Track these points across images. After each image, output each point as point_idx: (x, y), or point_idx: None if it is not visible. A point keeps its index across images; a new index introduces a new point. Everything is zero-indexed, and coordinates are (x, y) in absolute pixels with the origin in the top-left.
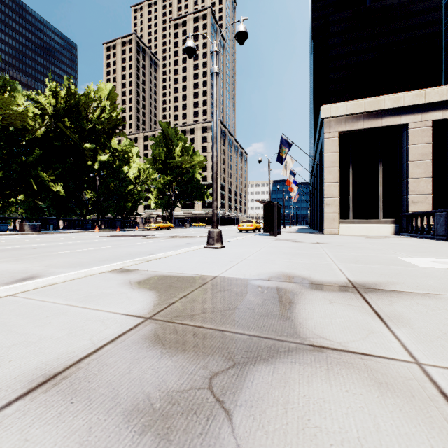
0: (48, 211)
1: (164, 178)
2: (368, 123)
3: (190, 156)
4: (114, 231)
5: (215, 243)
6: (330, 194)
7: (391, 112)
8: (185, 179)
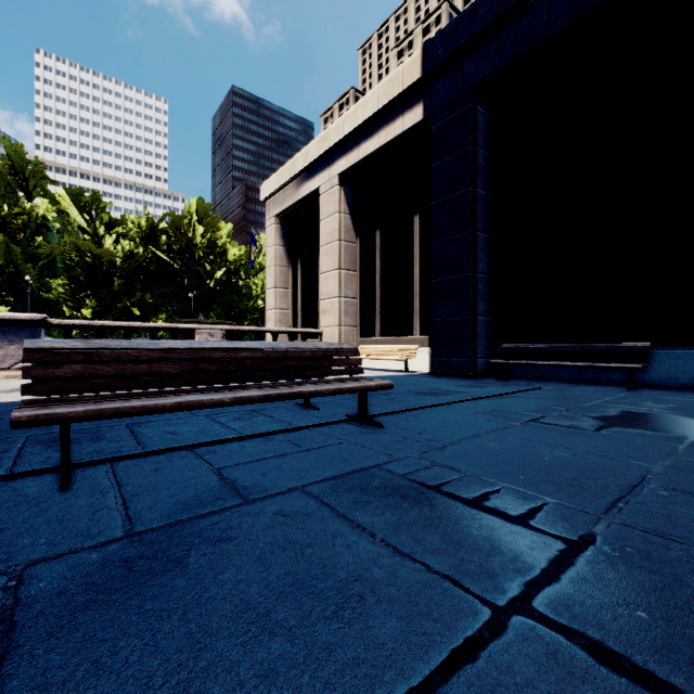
0: None
1: None
2: (292, 197)
3: None
4: None
5: None
6: (269, 305)
7: (308, 174)
8: None
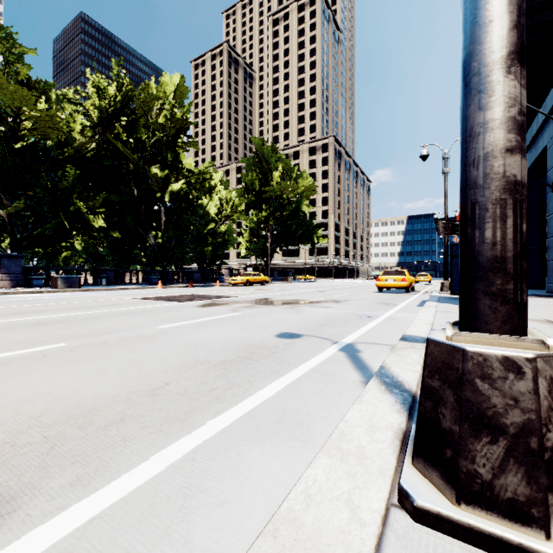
0: (112, 260)
1: (258, 213)
2: None
3: (293, 181)
4: (185, 287)
5: (551, 497)
6: None
7: None
8: (287, 214)
